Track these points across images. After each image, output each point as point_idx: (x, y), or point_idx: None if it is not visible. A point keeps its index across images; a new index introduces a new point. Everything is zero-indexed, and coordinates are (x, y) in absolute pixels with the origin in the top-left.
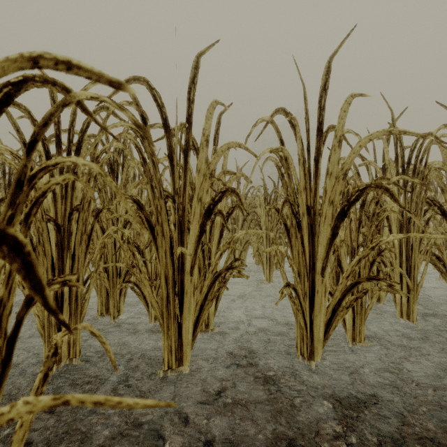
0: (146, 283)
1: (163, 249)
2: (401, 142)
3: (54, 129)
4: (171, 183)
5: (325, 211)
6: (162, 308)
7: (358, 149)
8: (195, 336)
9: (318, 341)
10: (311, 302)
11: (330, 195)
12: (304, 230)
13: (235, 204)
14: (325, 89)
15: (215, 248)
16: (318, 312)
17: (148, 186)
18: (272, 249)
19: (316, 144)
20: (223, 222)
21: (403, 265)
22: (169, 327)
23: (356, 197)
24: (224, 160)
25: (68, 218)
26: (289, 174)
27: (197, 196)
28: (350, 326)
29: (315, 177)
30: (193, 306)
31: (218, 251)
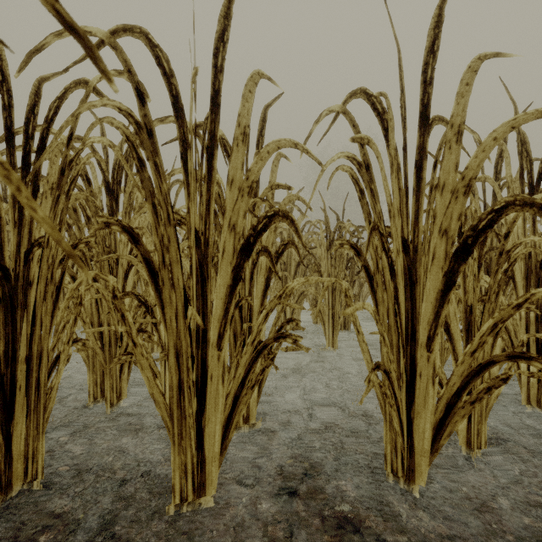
0: (144, 363)
1: (172, 308)
2: (527, 151)
3: (3, 117)
4: (186, 200)
5: (433, 247)
6: (171, 403)
7: (492, 144)
8: (225, 447)
9: (421, 453)
10: (410, 391)
11: (442, 220)
12: (398, 276)
13: (288, 239)
14: (433, 50)
15: (258, 304)
16: (421, 407)
17: (147, 204)
18: (355, 309)
19: (417, 141)
20: (271, 265)
21: (530, 329)
22: (182, 434)
23: (488, 222)
24: (272, 176)
25: (25, 257)
26: (373, 189)
27: (228, 222)
28: (464, 423)
29: (416, 192)
30: (221, 399)
31: (263, 309)
